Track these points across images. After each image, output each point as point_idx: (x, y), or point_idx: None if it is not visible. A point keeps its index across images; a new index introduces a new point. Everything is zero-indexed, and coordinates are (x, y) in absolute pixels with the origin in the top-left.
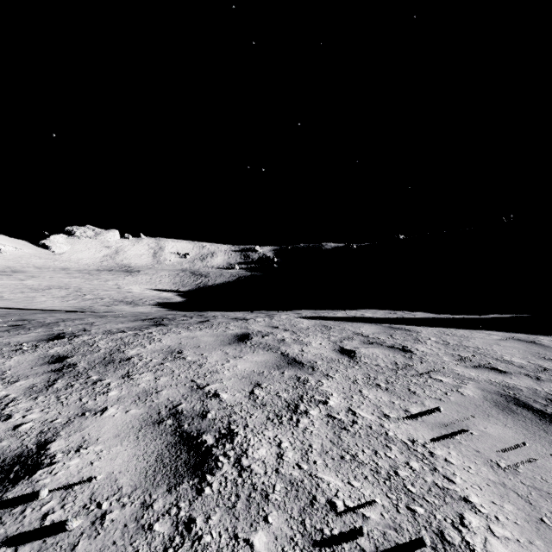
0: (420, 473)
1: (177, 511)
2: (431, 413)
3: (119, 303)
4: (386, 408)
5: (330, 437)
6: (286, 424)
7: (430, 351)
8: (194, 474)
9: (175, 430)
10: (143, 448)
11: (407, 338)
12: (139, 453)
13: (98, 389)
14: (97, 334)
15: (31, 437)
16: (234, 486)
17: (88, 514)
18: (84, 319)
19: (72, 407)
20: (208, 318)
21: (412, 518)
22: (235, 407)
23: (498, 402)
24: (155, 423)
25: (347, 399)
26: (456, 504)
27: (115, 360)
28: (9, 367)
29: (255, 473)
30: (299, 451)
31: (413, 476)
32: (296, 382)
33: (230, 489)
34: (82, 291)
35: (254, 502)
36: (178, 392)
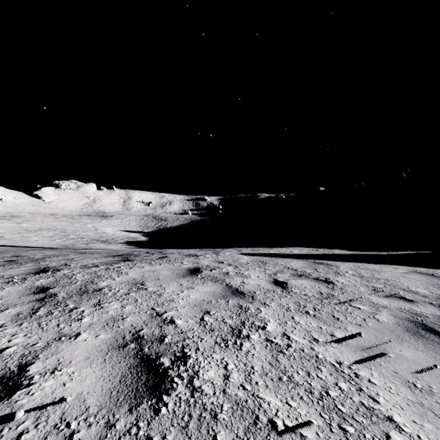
0: (348, 394)
1: (136, 430)
2: (353, 337)
3: (96, 241)
4: (315, 333)
5: (269, 360)
6: (231, 348)
7: (349, 282)
8: (152, 395)
9: (137, 353)
10: (109, 370)
11: (329, 271)
12: (105, 374)
13: (74, 316)
14: (76, 268)
15: (14, 360)
16: (187, 406)
17: (58, 434)
18: (66, 255)
19: (50, 332)
20: (166, 255)
21: (344, 438)
22: (188, 332)
23: (409, 327)
24: (120, 346)
25: (282, 325)
26: (382, 424)
27: (89, 291)
28: (0, 297)
29: (205, 393)
30: (243, 373)
31: (342, 396)
32: (239, 310)
33: (184, 409)
34: (66, 232)
35: (204, 421)
36: (140, 318)
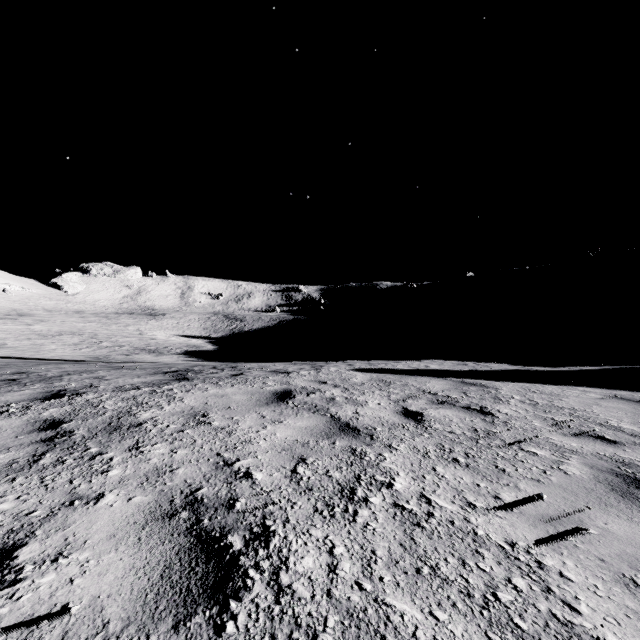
0: (529, 597)
1: None
2: (530, 501)
3: (140, 351)
4: (470, 493)
5: (400, 538)
6: (340, 518)
7: (516, 413)
8: (213, 600)
9: (191, 528)
10: (145, 557)
11: (485, 396)
12: (139, 564)
13: (96, 466)
14: (106, 391)
15: None
16: (268, 619)
17: None
18: (93, 372)
19: (57, 493)
20: (242, 371)
21: None
22: (273, 492)
23: (615, 484)
24: (165, 516)
25: (417, 481)
26: None
27: (122, 426)
28: None
29: (299, 597)
30: (359, 561)
31: (520, 602)
32: (350, 456)
33: (263, 625)
34: (98, 337)
35: None
36: (198, 470)
